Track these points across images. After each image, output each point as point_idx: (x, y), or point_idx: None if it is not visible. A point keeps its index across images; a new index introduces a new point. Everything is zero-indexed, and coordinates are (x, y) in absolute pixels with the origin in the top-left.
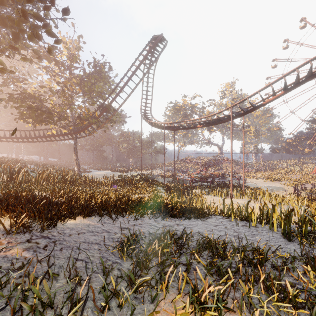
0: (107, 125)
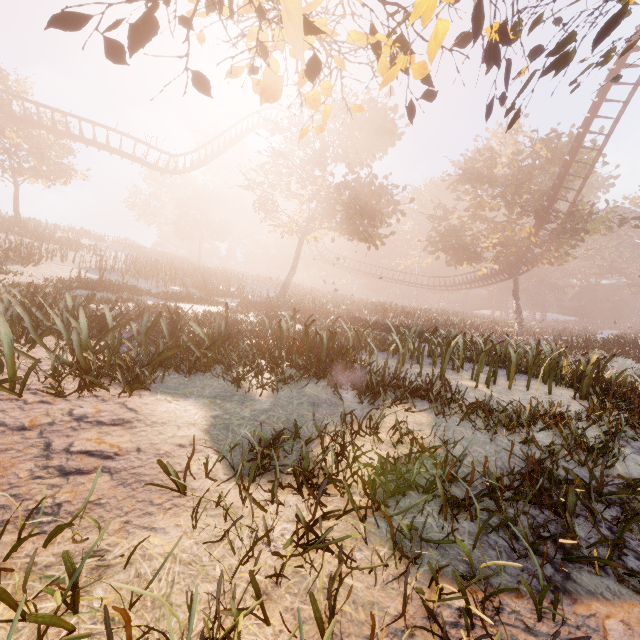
0: (578, 240)
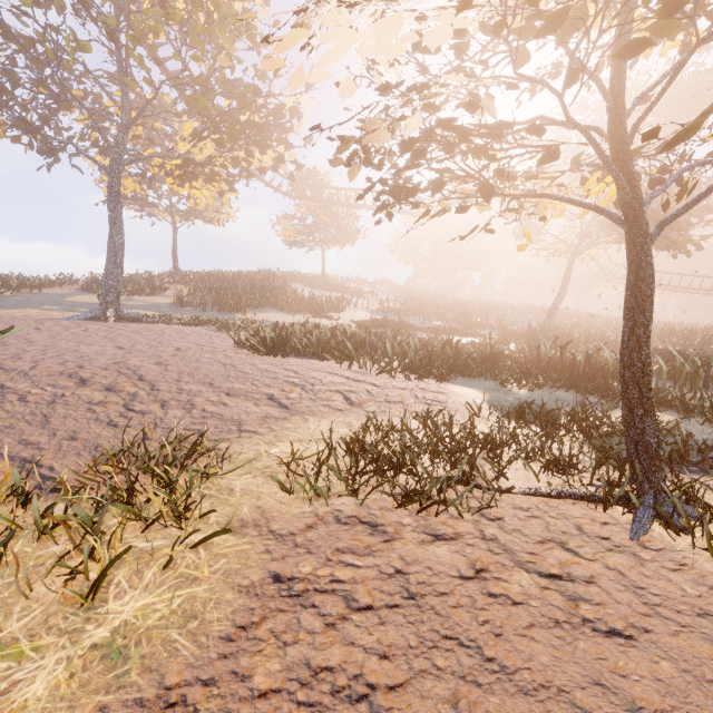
0: None
